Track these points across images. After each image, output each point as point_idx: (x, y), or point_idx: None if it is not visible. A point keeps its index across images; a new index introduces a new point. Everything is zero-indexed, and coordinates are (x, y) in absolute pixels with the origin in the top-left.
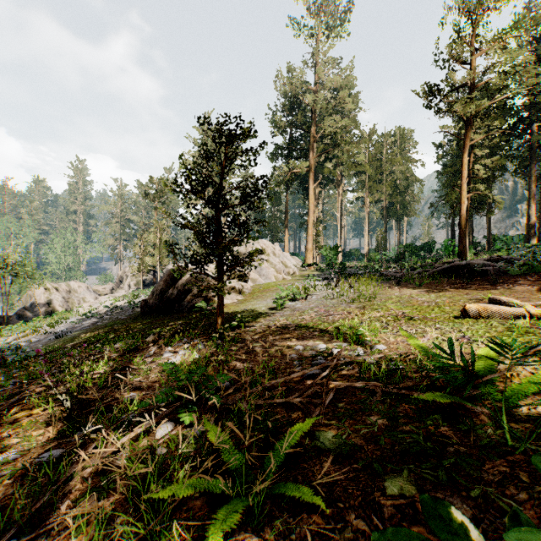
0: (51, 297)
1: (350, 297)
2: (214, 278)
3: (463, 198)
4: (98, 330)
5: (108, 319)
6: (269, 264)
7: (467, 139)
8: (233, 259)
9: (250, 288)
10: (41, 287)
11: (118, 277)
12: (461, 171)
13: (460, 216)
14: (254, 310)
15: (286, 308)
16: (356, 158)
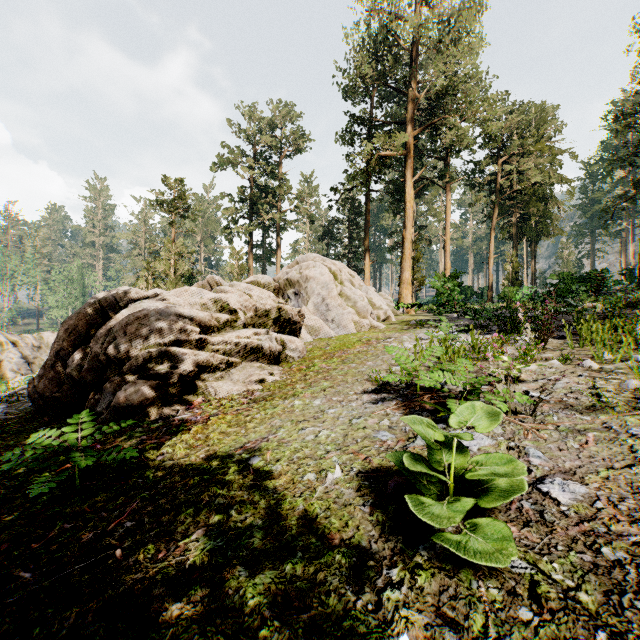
0: (2, 356)
1: None
2: None
3: None
4: None
5: None
6: (343, 299)
7: None
8: None
9: (303, 348)
10: None
11: None
12: None
13: None
14: (284, 487)
15: None
16: (487, 127)
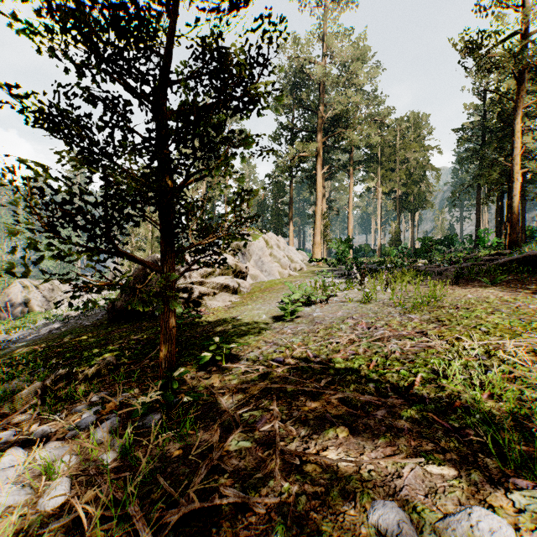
0: (29, 295)
1: (395, 301)
2: (150, 265)
3: (516, 173)
4: (42, 344)
5: (70, 326)
6: (272, 257)
7: (520, 100)
8: (201, 228)
9: (249, 287)
10: (20, 285)
11: (111, 274)
12: (513, 140)
13: (511, 197)
14: (250, 320)
15: (299, 319)
16: (370, 139)
